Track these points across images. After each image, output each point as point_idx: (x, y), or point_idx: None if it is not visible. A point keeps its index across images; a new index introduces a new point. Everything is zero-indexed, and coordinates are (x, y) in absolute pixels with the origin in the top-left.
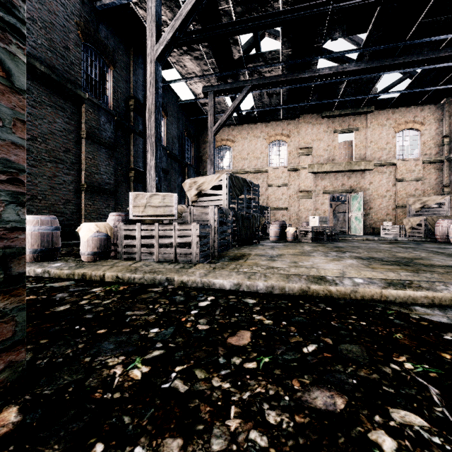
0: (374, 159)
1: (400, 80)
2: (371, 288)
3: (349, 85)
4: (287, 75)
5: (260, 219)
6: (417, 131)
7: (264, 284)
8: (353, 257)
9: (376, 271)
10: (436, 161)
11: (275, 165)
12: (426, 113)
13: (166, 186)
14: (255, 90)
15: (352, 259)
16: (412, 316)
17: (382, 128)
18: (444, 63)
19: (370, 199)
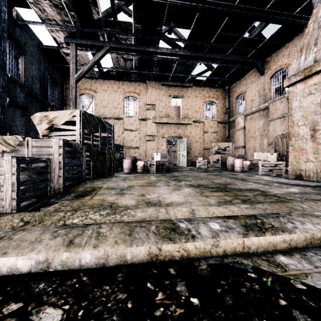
0: (193, 118)
1: (206, 71)
2: (233, 238)
3: (179, 65)
4: (138, 46)
5: (115, 155)
6: (214, 103)
7: (92, 255)
8: (188, 185)
9: (220, 206)
10: (223, 122)
11: (129, 114)
12: (219, 93)
13: (24, 121)
14: (113, 52)
15: (188, 187)
16: (296, 285)
17: (197, 98)
18: (228, 64)
19: (190, 143)
